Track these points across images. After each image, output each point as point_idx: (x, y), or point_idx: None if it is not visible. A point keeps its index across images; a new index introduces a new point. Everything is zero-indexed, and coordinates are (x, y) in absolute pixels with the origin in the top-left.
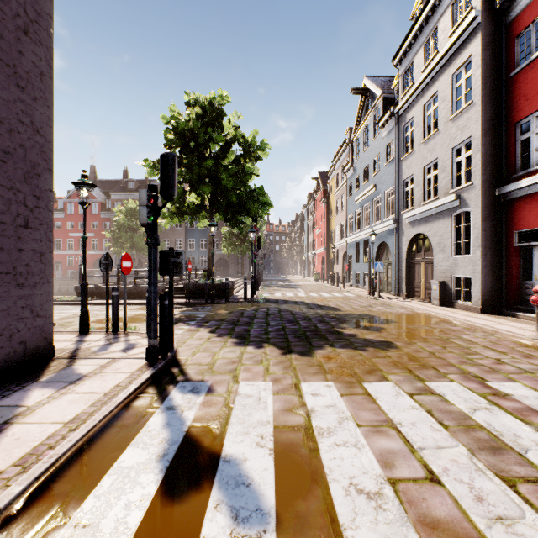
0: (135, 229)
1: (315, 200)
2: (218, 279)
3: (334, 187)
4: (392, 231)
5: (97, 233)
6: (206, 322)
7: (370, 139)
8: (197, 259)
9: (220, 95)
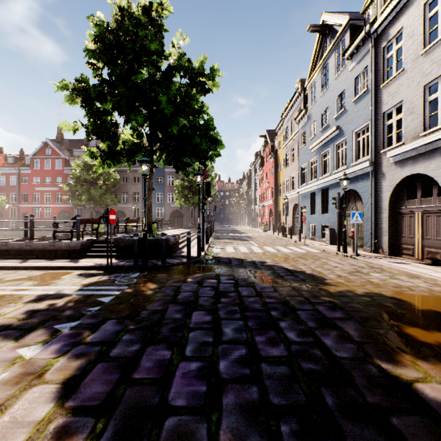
0: (92, 182)
1: (263, 157)
2: (169, 230)
3: (282, 142)
4: (366, 176)
5: (61, 187)
6: (95, 325)
7: (330, 79)
8: (153, 211)
9: (159, 2)
